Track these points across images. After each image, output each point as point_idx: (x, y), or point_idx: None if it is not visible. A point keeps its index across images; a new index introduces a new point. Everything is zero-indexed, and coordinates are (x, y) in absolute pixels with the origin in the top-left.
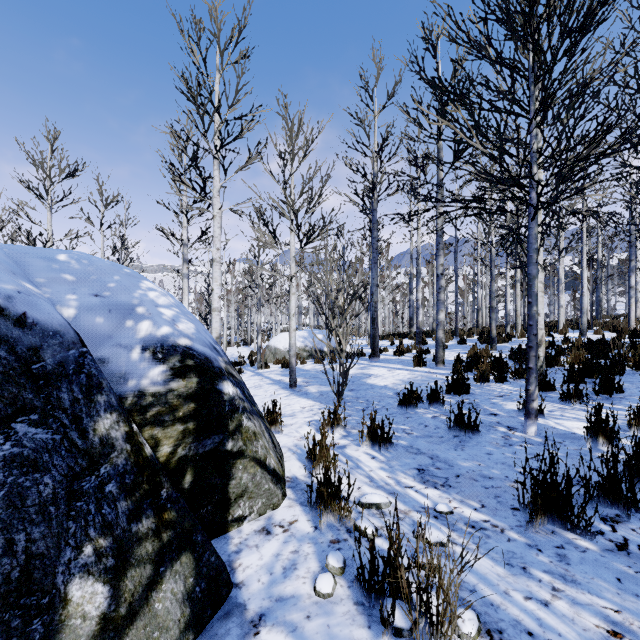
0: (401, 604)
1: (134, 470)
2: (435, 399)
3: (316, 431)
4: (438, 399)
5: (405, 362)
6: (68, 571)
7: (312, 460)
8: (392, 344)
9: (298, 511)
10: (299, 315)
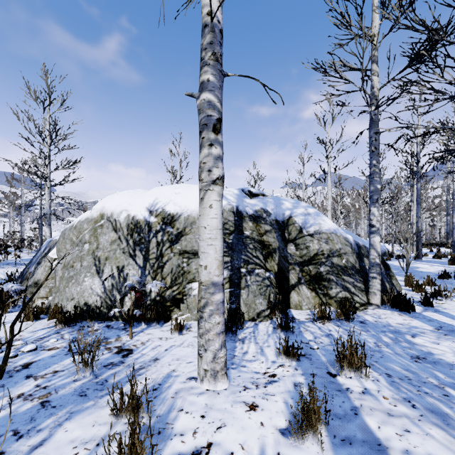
0: (440, 297)
1: (384, 272)
2: None
3: (401, 282)
4: None
5: (442, 262)
6: (384, 281)
7: (406, 285)
8: (430, 251)
9: (408, 291)
10: (350, 229)
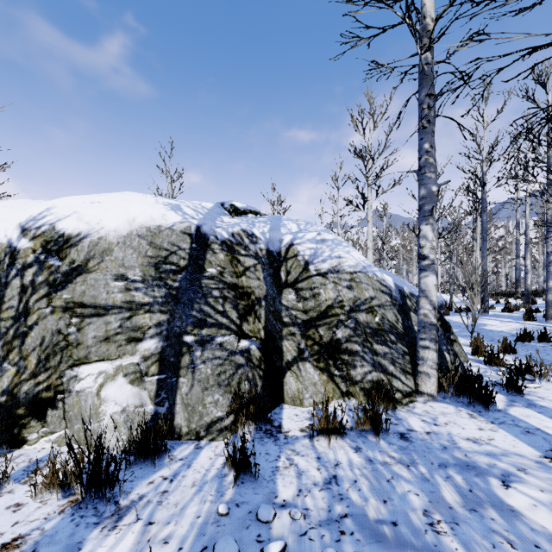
0: (530, 376)
1: (443, 334)
2: (544, 338)
3: (465, 346)
4: (546, 338)
5: (515, 317)
6: (443, 350)
7: (474, 353)
8: (497, 303)
9: (478, 364)
10: (400, 275)
